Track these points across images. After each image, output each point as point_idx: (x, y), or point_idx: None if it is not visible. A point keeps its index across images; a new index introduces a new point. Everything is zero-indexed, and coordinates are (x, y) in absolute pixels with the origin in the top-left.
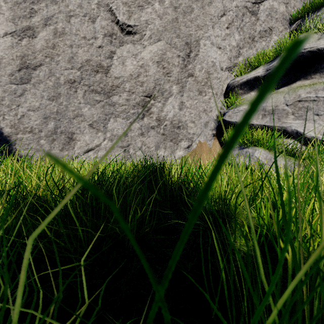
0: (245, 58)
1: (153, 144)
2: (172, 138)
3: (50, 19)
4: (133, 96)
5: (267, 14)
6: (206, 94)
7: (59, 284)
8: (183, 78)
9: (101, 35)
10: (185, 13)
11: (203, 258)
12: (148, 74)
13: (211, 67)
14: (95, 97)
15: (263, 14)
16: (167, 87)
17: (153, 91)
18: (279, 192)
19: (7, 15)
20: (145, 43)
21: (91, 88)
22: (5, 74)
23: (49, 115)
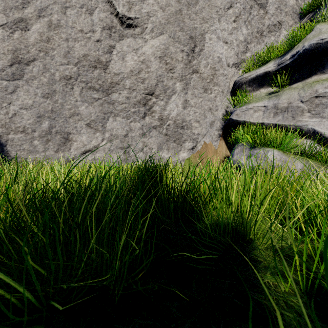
0: (253, 54)
1: (155, 145)
2: (176, 139)
3: (44, 10)
4: (134, 94)
5: (276, 7)
6: (211, 92)
7: None
8: (187, 75)
9: (99, 28)
10: (189, 5)
11: None
12: (150, 70)
13: (217, 63)
14: (93, 95)
15: (272, 7)
16: (170, 84)
17: (155, 88)
18: None
19: None
20: (146, 37)
21: (89, 85)
22: None
23: (43, 114)
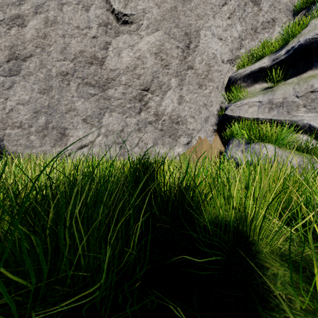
0: (247, 51)
1: (151, 140)
2: (171, 134)
3: (41, 7)
4: (129, 89)
5: (269, 4)
6: (206, 88)
7: None
8: (182, 71)
9: (95, 24)
10: (184, 1)
11: None
12: (145, 66)
13: (212, 59)
14: (90, 91)
15: (266, 5)
16: (165, 80)
17: (150, 84)
18: None
19: None
20: (142, 34)
21: (85, 81)
22: None
23: (40, 109)
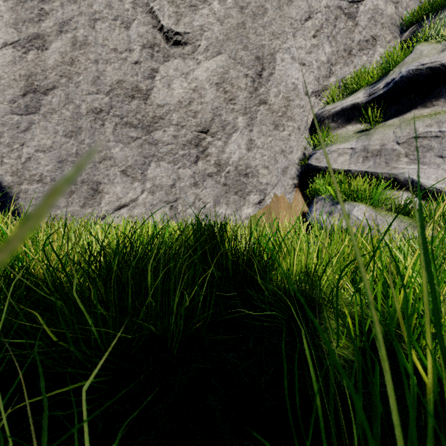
0: (339, 79)
1: (211, 198)
2: (238, 190)
3: (67, 24)
4: (183, 131)
5: (369, 17)
6: (284, 129)
7: (45, 431)
8: (252, 107)
9: (138, 46)
10: (255, 15)
11: (285, 374)
12: (204, 101)
13: (291, 91)
14: (130, 133)
15: (364, 18)
16: (230, 119)
17: (210, 124)
18: (429, 278)
19: (7, 19)
20: (199, 58)
21: (125, 121)
22: (4, 101)
23: (66, 158)
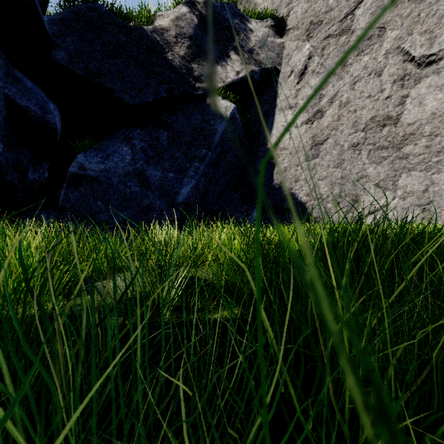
0: None
1: None
2: None
3: (336, 95)
4: (436, 139)
5: None
6: None
7: None
8: None
9: (389, 84)
10: None
11: None
12: None
13: None
14: (382, 154)
15: None
16: None
17: None
18: None
19: None
20: None
21: (377, 146)
22: (302, 155)
23: (335, 181)
